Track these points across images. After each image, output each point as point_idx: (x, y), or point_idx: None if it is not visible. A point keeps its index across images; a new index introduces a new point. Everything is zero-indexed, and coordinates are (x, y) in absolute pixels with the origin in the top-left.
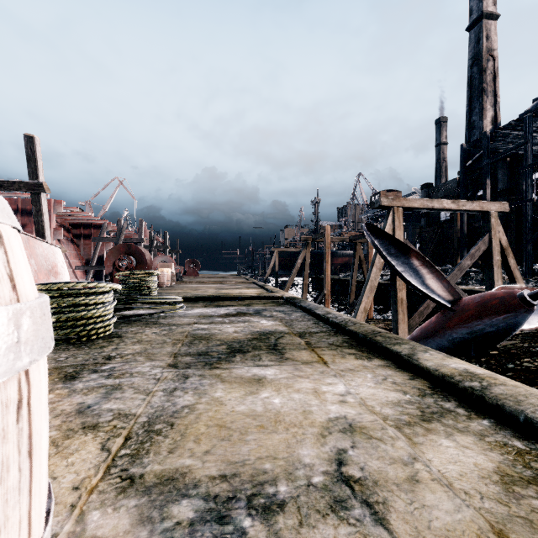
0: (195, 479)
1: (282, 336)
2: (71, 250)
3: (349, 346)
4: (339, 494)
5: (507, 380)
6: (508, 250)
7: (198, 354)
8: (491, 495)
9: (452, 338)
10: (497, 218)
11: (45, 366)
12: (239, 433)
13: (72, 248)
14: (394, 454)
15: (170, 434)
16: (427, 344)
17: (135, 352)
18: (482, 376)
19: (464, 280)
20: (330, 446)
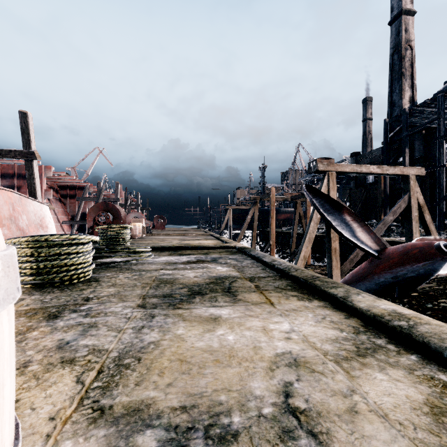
0: (158, 410)
1: (235, 280)
2: (59, 208)
3: (292, 289)
4: (286, 425)
5: (430, 319)
6: (424, 208)
7: (164, 296)
8: (423, 426)
9: (379, 282)
10: (415, 180)
11: (11, 316)
12: (198, 367)
13: (60, 206)
14: (335, 386)
15: (137, 368)
16: (357, 286)
17: (110, 294)
18: (409, 316)
19: (387, 232)
20: (278, 379)
